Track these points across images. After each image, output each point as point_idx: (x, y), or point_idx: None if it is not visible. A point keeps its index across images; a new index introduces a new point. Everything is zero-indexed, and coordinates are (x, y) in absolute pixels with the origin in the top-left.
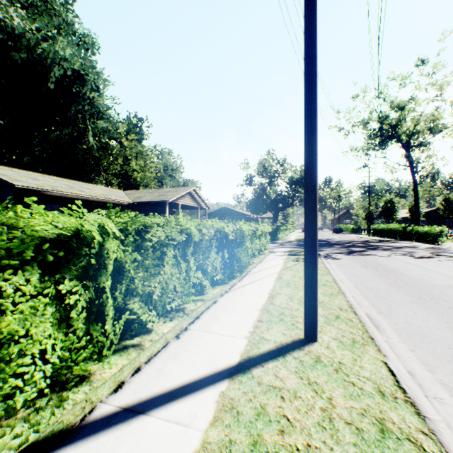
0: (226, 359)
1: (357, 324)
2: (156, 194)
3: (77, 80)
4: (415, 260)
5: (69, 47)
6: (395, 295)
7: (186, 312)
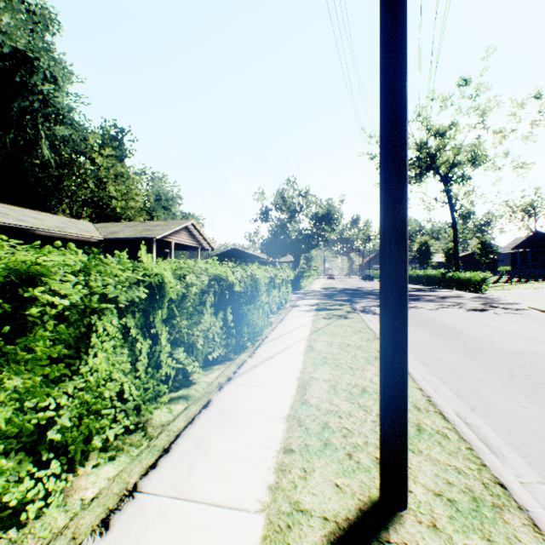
0: None
1: (459, 445)
2: (140, 228)
3: (22, 64)
4: (470, 313)
5: (10, 16)
6: (477, 372)
7: (150, 431)
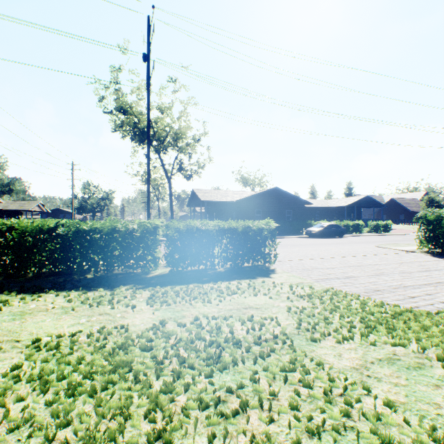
0: None
1: None
2: (17, 205)
3: None
4: None
5: None
6: None
7: None
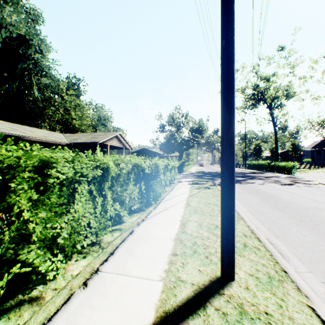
0: (138, 320)
1: (265, 253)
2: (90, 137)
3: (23, 43)
4: (283, 186)
5: (16, 16)
6: (282, 218)
7: (102, 245)
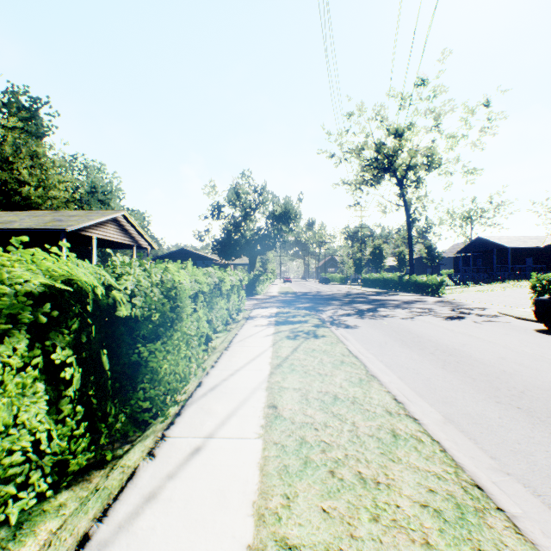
0: None
1: None
2: (47, 218)
3: None
4: (451, 323)
5: None
6: None
7: None
